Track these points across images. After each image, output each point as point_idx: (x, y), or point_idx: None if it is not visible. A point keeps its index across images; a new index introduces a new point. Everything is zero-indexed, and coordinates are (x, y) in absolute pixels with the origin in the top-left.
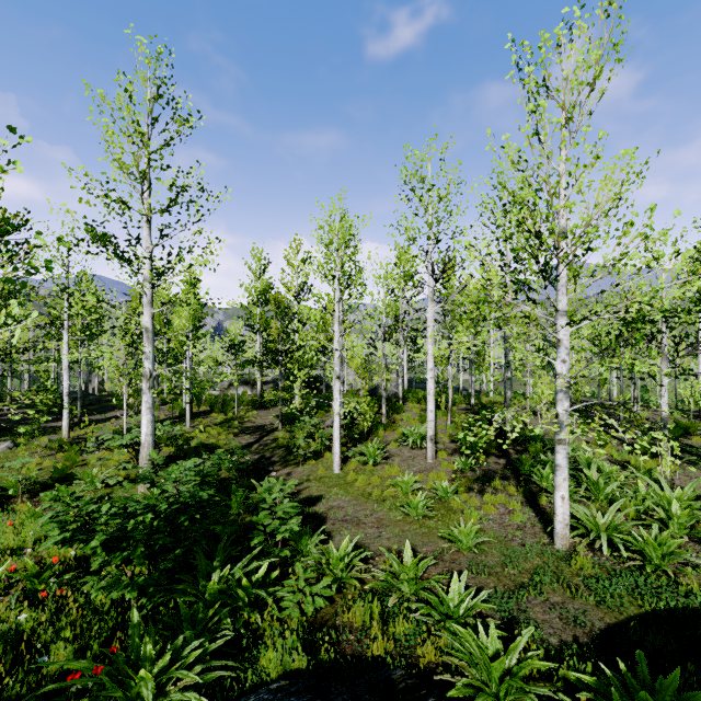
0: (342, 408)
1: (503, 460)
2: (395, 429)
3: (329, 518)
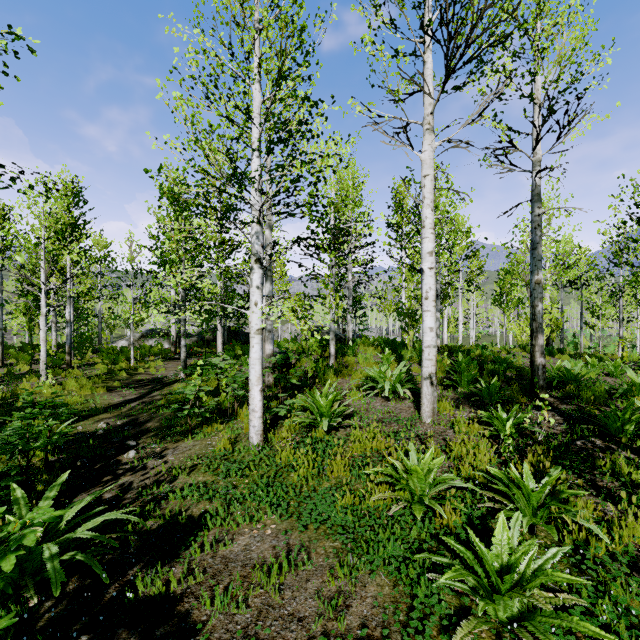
0: (271, 340)
1: (552, 414)
2: (351, 374)
3: (200, 634)
